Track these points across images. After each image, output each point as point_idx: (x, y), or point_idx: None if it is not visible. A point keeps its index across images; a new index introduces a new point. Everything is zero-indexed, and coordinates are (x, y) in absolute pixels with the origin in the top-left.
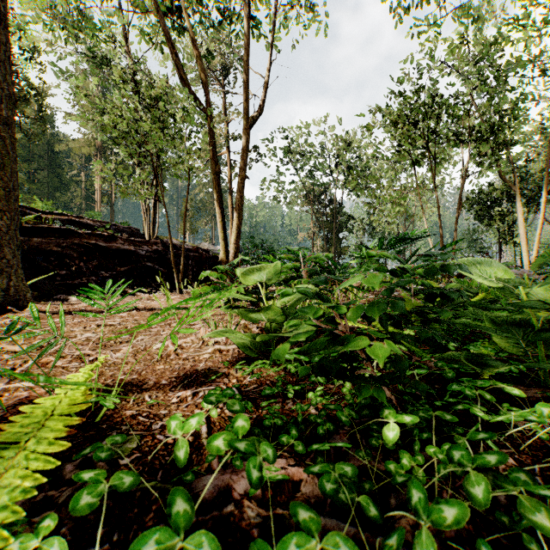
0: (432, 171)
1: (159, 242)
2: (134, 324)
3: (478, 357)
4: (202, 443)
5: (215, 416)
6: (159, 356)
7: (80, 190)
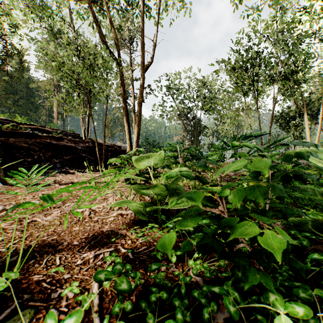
0: (255, 98)
1: (90, 141)
2: (68, 193)
3: (322, 225)
4: (91, 318)
5: (107, 286)
6: (65, 227)
7: (45, 111)
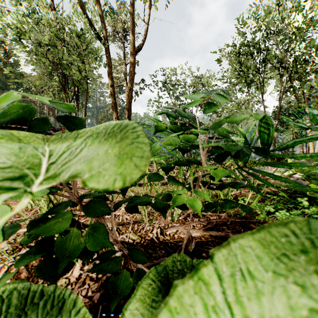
0: (260, 89)
1: None
2: None
3: None
4: None
5: None
6: None
7: (36, 107)
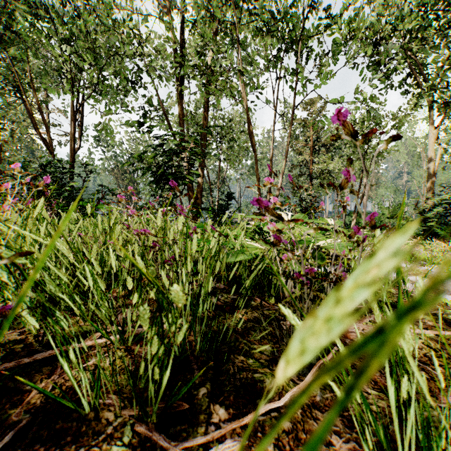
0: None
1: None
2: None
3: None
4: None
5: None
6: None
7: None
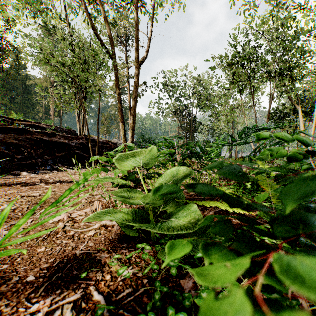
0: (252, 95)
1: (84, 138)
2: (51, 194)
3: None
4: None
5: None
6: None
7: (42, 108)
